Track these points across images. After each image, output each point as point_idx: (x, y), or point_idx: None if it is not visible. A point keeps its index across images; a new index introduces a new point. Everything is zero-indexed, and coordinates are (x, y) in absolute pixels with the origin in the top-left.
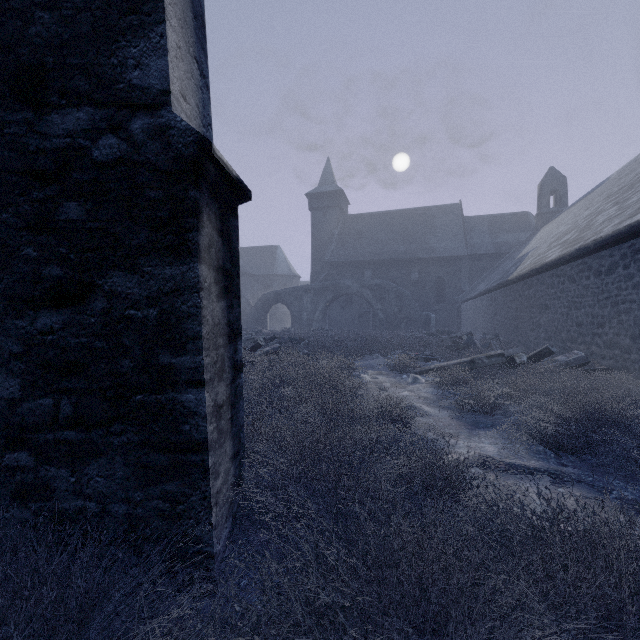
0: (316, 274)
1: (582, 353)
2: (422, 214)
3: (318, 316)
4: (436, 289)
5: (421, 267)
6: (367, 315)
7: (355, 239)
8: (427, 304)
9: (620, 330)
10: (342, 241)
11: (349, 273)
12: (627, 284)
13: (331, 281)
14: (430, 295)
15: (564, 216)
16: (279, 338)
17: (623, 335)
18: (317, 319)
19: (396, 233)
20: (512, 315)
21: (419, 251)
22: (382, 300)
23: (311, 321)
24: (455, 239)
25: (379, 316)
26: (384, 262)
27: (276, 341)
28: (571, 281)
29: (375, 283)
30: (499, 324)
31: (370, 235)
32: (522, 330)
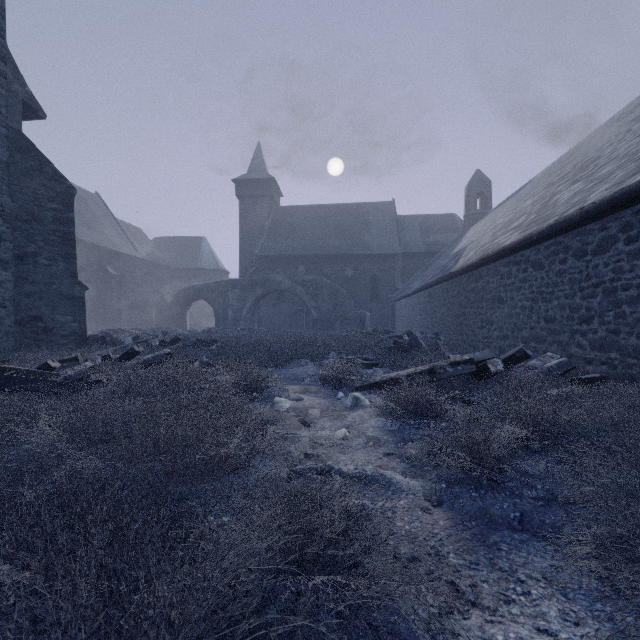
0: (245, 268)
1: (558, 356)
2: (357, 210)
3: (246, 314)
4: (371, 287)
5: (356, 264)
6: (300, 313)
7: (288, 232)
8: (362, 302)
9: (620, 326)
10: (274, 233)
11: (281, 268)
12: (633, 263)
13: (260, 276)
14: (365, 293)
15: (495, 214)
16: (184, 340)
17: (625, 333)
18: (245, 318)
19: (330, 228)
20: (455, 312)
21: (354, 247)
22: (316, 297)
23: (238, 320)
24: (389, 237)
25: (313, 314)
26: (318, 257)
27: (178, 344)
28: (537, 267)
29: (308, 279)
30: (439, 322)
31: (304, 229)
32: (468, 328)
